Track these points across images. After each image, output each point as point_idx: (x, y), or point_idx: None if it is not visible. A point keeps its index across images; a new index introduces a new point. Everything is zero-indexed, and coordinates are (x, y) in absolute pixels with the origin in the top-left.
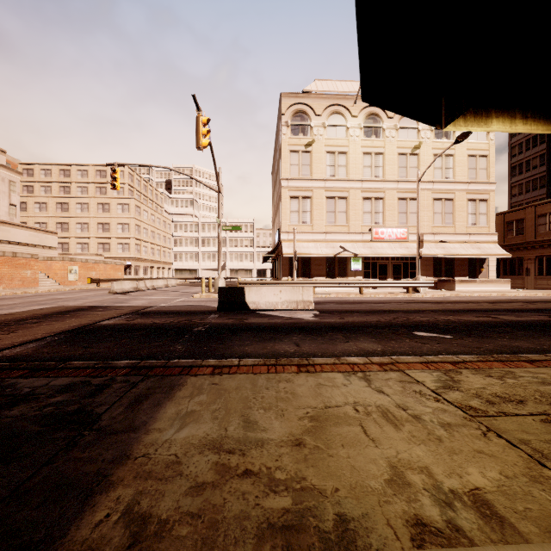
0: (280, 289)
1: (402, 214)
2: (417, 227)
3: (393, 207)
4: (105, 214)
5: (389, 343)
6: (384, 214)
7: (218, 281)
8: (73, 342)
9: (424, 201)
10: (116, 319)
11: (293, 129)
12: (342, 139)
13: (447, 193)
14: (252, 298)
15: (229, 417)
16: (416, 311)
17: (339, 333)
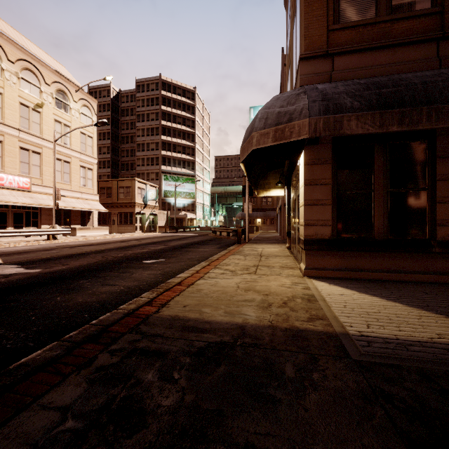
0: None
1: (25, 164)
2: (55, 181)
3: (14, 154)
4: None
5: (154, 269)
6: (3, 159)
7: None
8: None
9: (46, 157)
10: None
11: None
12: None
13: (65, 156)
14: None
15: (238, 304)
16: (99, 251)
17: (108, 272)
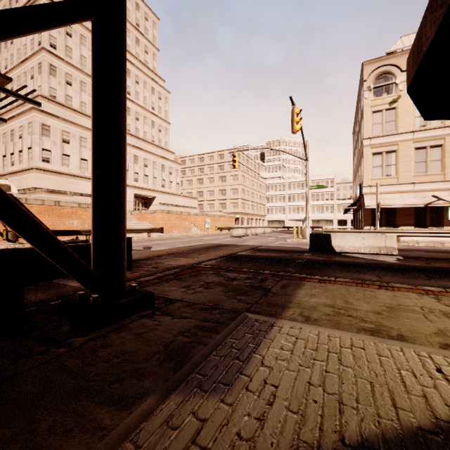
0: (362, 236)
1: None
2: None
3: None
4: (223, 184)
5: None
6: None
7: (305, 230)
8: (231, 261)
9: None
10: (245, 252)
11: (375, 91)
12: None
13: None
14: (337, 243)
15: (335, 299)
16: None
17: (421, 273)
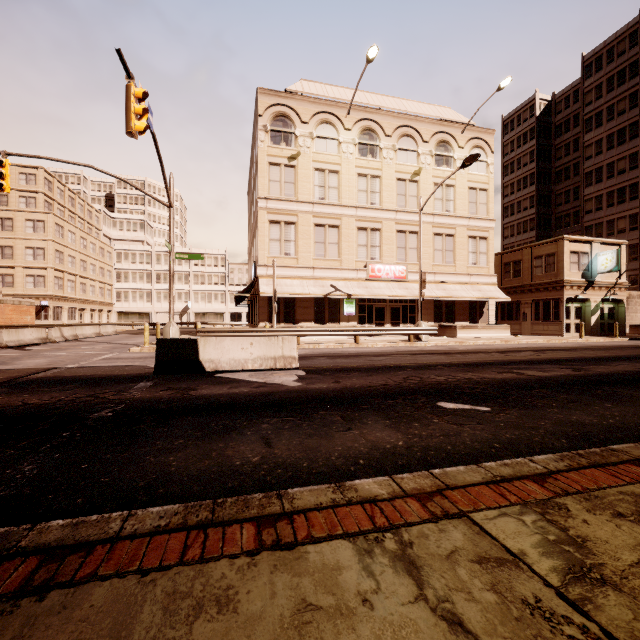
0: (251, 341)
1: (401, 250)
2: (420, 264)
3: (391, 240)
4: (5, 234)
5: (412, 429)
6: (381, 249)
7: (168, 329)
8: None
9: (424, 235)
10: None
11: (273, 136)
12: (333, 154)
13: (448, 228)
14: (210, 354)
15: None
16: (426, 366)
17: (335, 411)
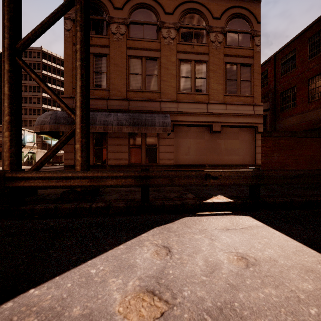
0: None
1: None
2: None
3: None
4: None
5: None
6: None
7: None
8: None
9: None
10: None
11: None
12: None
13: None
14: None
15: None
16: None
17: None
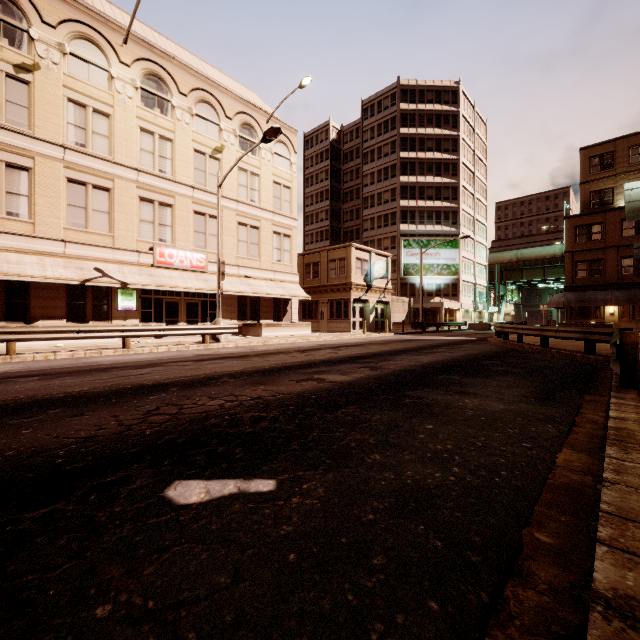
0: None
1: (200, 235)
2: (218, 251)
3: (187, 221)
4: None
5: None
6: (174, 230)
7: None
8: None
9: (227, 222)
10: None
11: None
12: (101, 89)
13: (253, 219)
14: None
15: None
16: (206, 380)
17: None
